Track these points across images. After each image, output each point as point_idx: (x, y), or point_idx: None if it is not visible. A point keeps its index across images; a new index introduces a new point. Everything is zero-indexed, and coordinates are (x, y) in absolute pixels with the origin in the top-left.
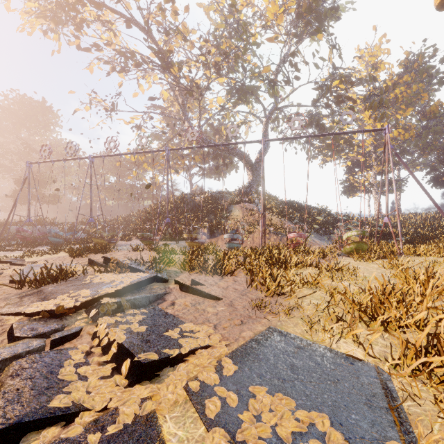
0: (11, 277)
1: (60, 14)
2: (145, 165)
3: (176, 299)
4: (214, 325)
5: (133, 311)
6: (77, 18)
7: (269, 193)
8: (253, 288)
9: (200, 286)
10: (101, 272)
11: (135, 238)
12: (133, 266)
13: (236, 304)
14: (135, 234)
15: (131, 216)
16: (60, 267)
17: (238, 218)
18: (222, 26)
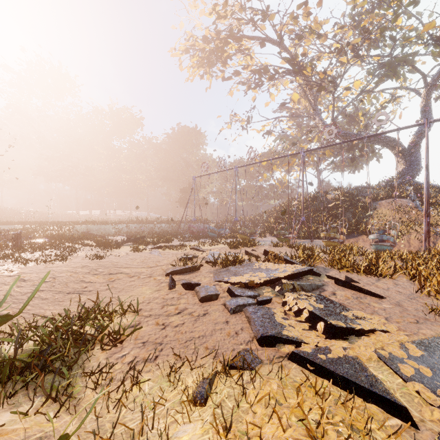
0: (209, 259)
1: (212, 59)
2: (274, 167)
3: (335, 291)
4: (384, 317)
5: (304, 293)
6: (223, 56)
7: (432, 184)
8: (423, 295)
9: (355, 283)
10: (263, 261)
11: (269, 235)
12: (287, 259)
13: (405, 306)
14: (269, 231)
15: (261, 215)
16: (235, 255)
17: (385, 216)
18: (363, 4)
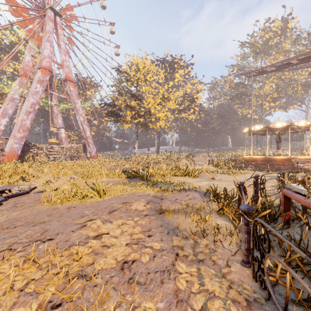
0: None
1: None
2: None
3: None
4: None
5: None
6: None
7: None
8: None
9: None
10: None
11: None
12: None
13: None
14: None
15: None
16: None
17: None
18: None
